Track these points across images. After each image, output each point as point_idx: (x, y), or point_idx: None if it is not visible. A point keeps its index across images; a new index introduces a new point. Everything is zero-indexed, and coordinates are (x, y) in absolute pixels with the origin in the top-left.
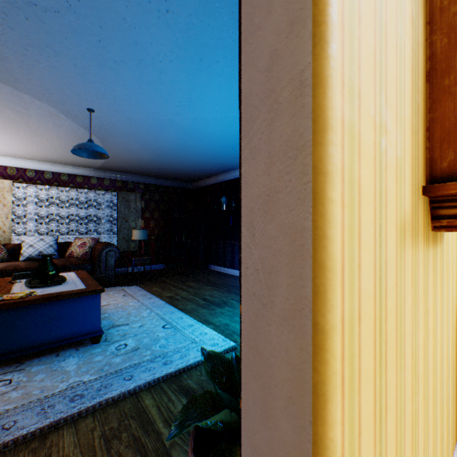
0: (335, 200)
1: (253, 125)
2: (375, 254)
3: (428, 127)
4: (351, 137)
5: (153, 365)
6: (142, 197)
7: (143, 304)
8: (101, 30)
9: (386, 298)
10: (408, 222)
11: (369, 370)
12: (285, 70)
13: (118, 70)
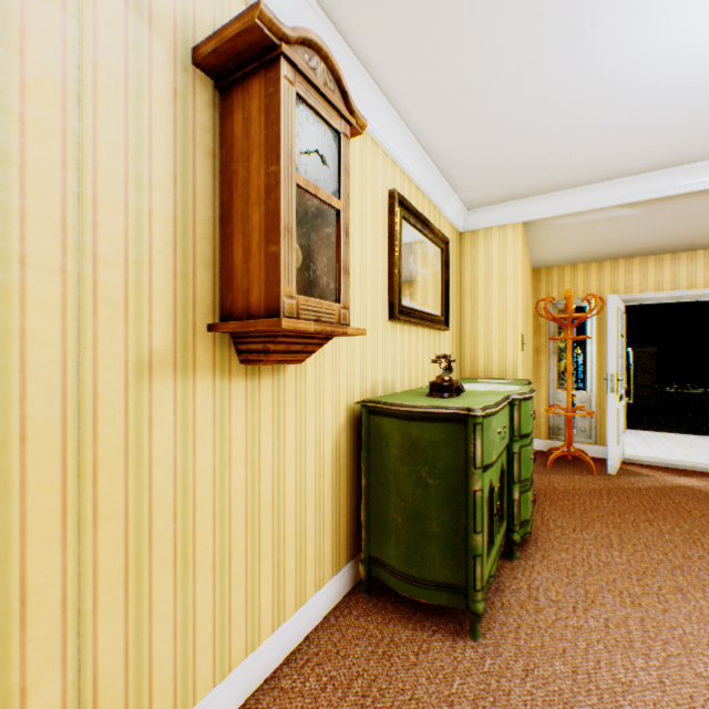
0: None
1: None
2: (67, 387)
3: (222, 269)
4: (5, 295)
5: None
6: None
7: None
8: None
9: (99, 425)
10: (164, 358)
11: (51, 483)
12: None
13: None
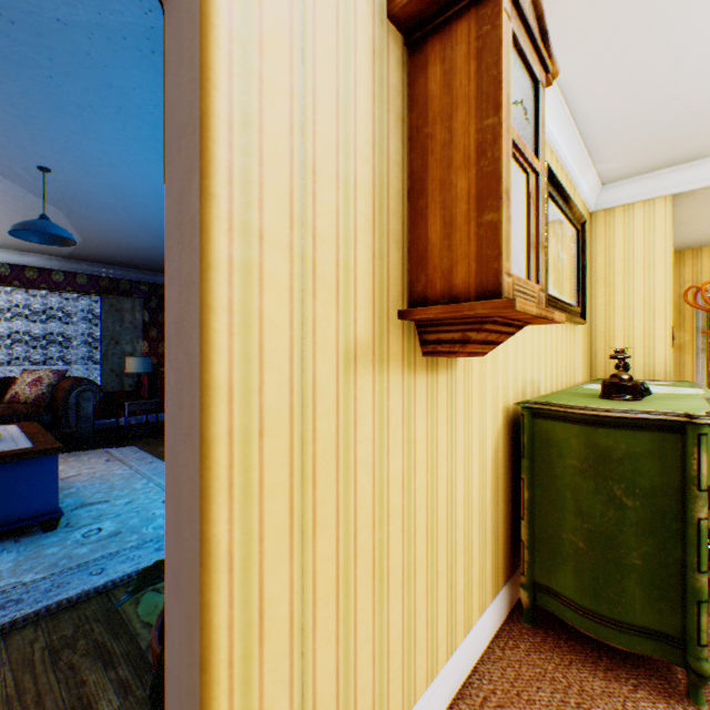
0: (220, 329)
1: (172, 253)
2: (293, 378)
3: (409, 248)
4: (247, 273)
5: (139, 552)
6: (145, 305)
7: (139, 472)
8: (52, 63)
9: (317, 421)
10: (365, 348)
11: (281, 484)
12: (188, 208)
13: (86, 118)
